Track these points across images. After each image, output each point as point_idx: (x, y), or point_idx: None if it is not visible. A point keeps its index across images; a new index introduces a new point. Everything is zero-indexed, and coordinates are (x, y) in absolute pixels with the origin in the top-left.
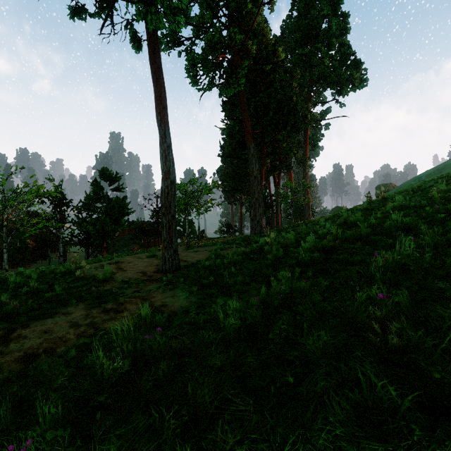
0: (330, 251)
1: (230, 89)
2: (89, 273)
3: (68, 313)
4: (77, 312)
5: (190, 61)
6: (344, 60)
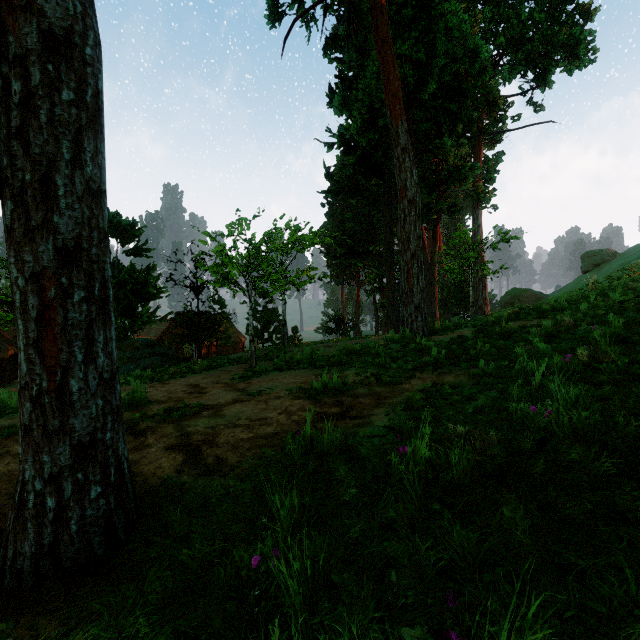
0: None
1: None
2: None
3: None
4: None
5: None
6: (555, 13)
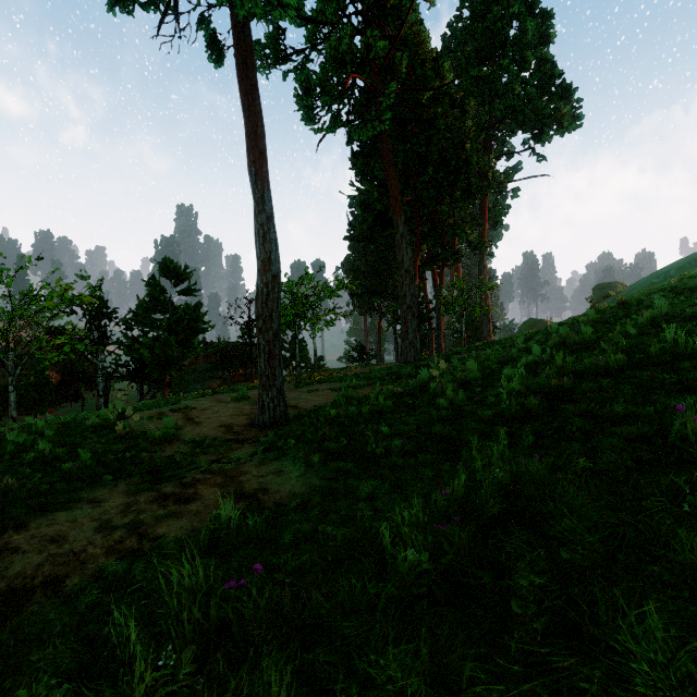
0: (553, 395)
1: (366, 128)
2: (138, 426)
3: (98, 500)
4: (112, 499)
5: (303, 83)
6: (545, 86)
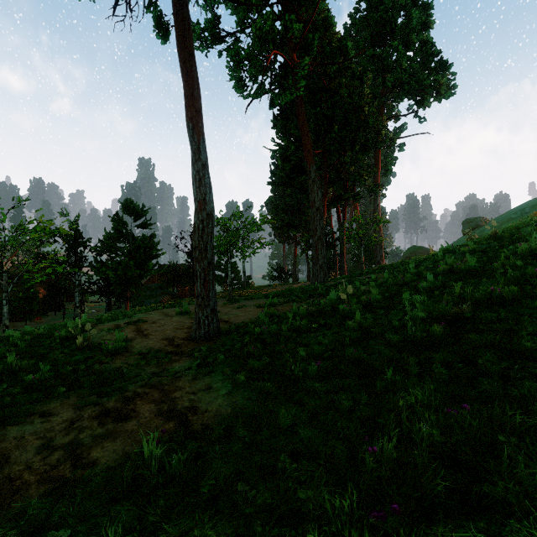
0: (453, 321)
1: (285, 94)
2: (97, 338)
3: (49, 413)
4: (61, 413)
5: (234, 57)
6: (426, 63)
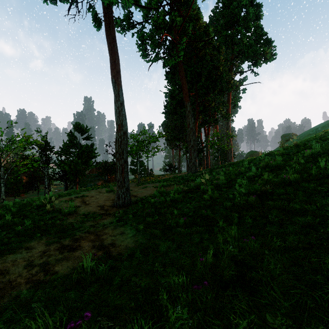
0: (262, 195)
1: (171, 60)
2: (59, 206)
3: (30, 248)
4: (37, 247)
5: (140, 38)
6: (258, 40)
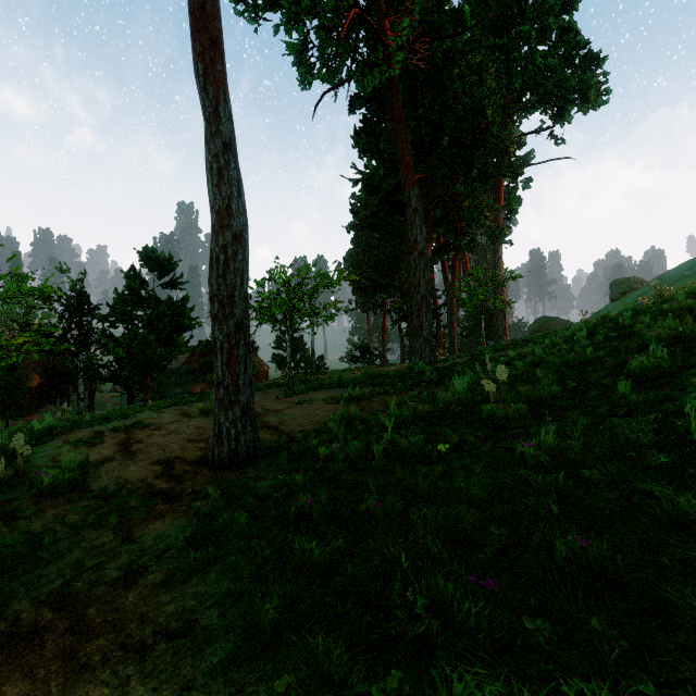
0: None
1: (372, 75)
2: (49, 457)
3: None
4: None
5: (291, 6)
6: (568, 57)
